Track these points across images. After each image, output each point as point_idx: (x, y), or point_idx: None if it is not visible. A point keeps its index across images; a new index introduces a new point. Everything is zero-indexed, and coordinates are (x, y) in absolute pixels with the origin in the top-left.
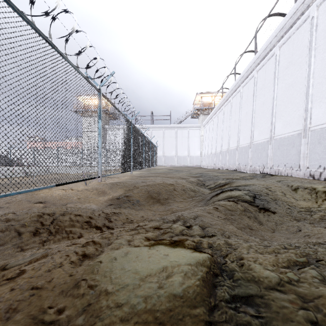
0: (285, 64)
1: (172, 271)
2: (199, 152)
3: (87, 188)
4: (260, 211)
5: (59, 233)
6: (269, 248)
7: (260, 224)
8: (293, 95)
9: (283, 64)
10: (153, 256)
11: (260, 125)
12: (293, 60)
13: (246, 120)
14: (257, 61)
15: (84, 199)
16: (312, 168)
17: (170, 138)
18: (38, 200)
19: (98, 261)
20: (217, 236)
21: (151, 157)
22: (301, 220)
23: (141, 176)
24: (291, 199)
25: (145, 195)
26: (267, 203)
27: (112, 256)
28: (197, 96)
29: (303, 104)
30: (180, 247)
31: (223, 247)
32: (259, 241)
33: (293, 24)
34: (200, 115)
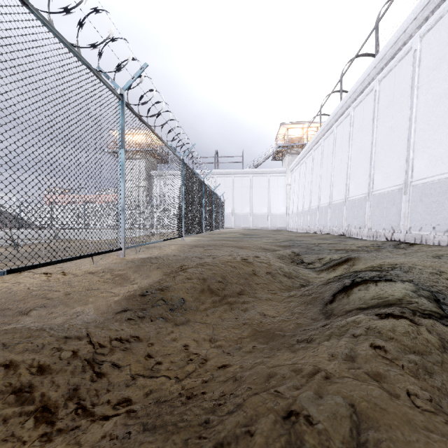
0: (432, 63)
1: None
2: (285, 208)
3: (94, 271)
4: None
5: None
6: None
7: None
8: None
9: (428, 64)
10: None
11: (385, 164)
12: None
13: (361, 159)
14: (381, 65)
15: (79, 295)
16: None
17: (243, 188)
18: None
19: None
20: None
21: (214, 215)
22: None
23: (198, 245)
24: None
25: (198, 287)
26: None
27: None
28: (282, 128)
29: None
30: None
31: None
32: None
33: None
34: (286, 156)
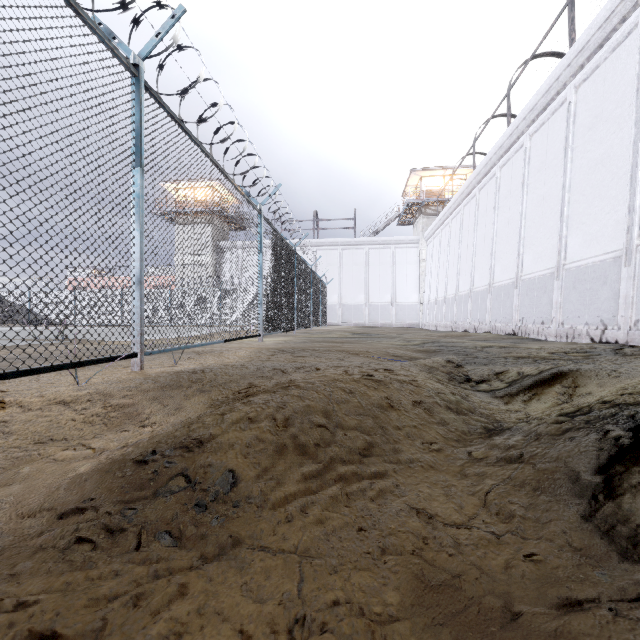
0: None
1: None
2: (417, 296)
3: (69, 398)
4: None
5: None
6: None
7: None
8: None
9: None
10: None
11: (587, 219)
12: None
13: (543, 214)
14: (580, 61)
15: (5, 458)
16: None
17: (355, 266)
18: None
19: None
20: None
21: (312, 304)
22: None
23: (284, 349)
24: None
25: (270, 442)
26: None
27: None
28: (413, 176)
29: None
30: None
31: None
32: None
33: None
34: (419, 218)
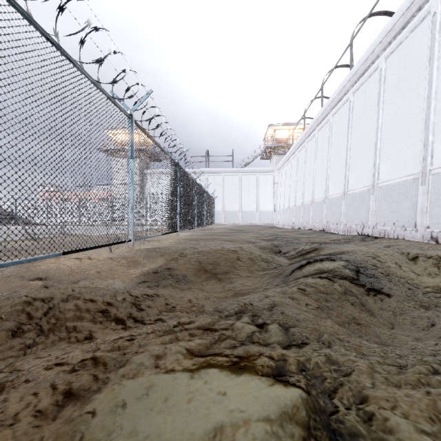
0: (394, 82)
1: (234, 439)
2: (272, 206)
3: (112, 257)
4: (368, 293)
5: (56, 331)
6: (409, 375)
7: (371, 316)
8: (406, 125)
9: (391, 82)
10: (197, 397)
11: (357, 167)
12: (406, 76)
13: (338, 162)
14: (354, 79)
15: (107, 273)
16: (434, 228)
17: (233, 186)
18: (37, 275)
19: (89, 410)
20: (311, 343)
21: (205, 212)
22: (431, 307)
23: (192, 239)
24: (410, 274)
25: (195, 267)
26: (377, 280)
27: (118, 398)
28: (270, 129)
29: (421, 137)
30: (248, 374)
31: (326, 371)
32: (380, 350)
33: (406, 25)
34: (274, 156)
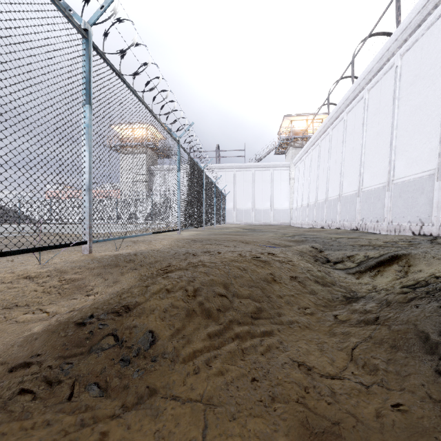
0: None
1: None
2: (288, 203)
3: (34, 274)
4: None
5: None
6: None
7: None
8: None
9: None
10: None
11: (409, 148)
12: None
13: (378, 145)
14: (404, 36)
15: None
16: None
17: (245, 183)
18: None
19: None
20: None
21: (215, 209)
22: None
23: (195, 240)
24: None
25: (182, 308)
26: None
27: None
28: (285, 120)
29: None
30: None
31: None
32: None
33: None
34: (290, 149)
